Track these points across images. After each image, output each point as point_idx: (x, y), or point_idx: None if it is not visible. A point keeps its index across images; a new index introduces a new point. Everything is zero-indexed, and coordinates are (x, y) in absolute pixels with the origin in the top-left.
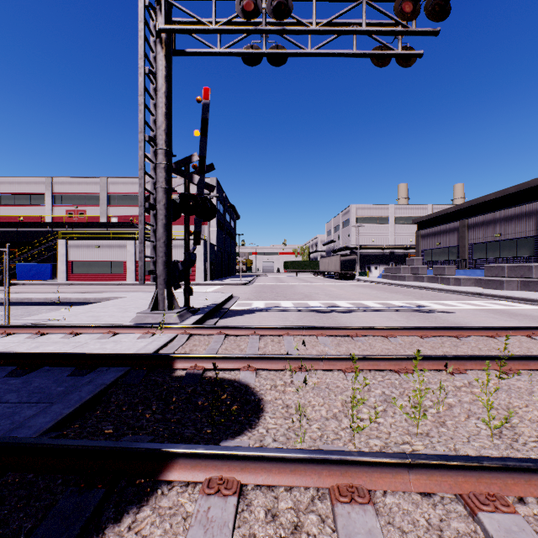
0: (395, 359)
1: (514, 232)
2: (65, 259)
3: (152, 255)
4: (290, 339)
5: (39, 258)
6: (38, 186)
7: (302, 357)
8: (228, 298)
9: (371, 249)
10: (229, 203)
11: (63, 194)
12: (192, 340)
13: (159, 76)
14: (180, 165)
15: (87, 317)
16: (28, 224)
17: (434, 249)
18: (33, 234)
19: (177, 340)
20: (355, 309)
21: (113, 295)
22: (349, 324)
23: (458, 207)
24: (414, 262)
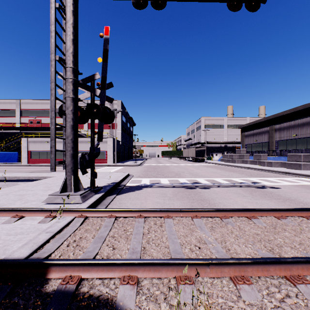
0: (285, 263)
1: (305, 133)
2: (27, 149)
3: (64, 149)
4: (170, 222)
5: (10, 149)
6: (11, 105)
7: (187, 263)
8: (125, 177)
9: (214, 143)
10: (129, 116)
11: (27, 110)
12: (86, 224)
13: (67, 10)
14: (86, 81)
15: (14, 196)
16: (4, 128)
17: (253, 143)
18: (8, 134)
19: (72, 224)
20: (211, 185)
21: (49, 174)
22: (211, 199)
23: (266, 118)
24: (241, 152)
